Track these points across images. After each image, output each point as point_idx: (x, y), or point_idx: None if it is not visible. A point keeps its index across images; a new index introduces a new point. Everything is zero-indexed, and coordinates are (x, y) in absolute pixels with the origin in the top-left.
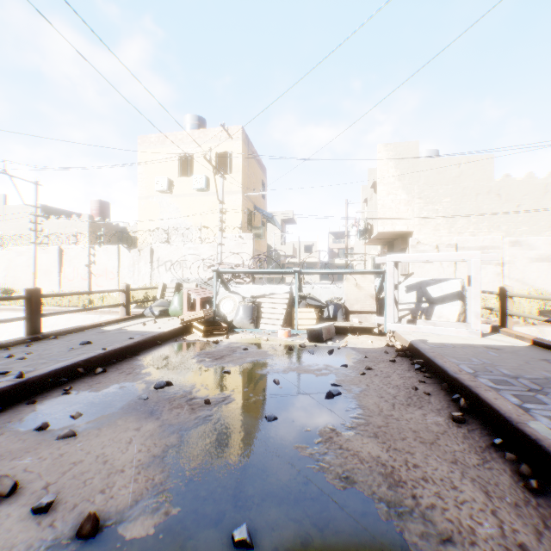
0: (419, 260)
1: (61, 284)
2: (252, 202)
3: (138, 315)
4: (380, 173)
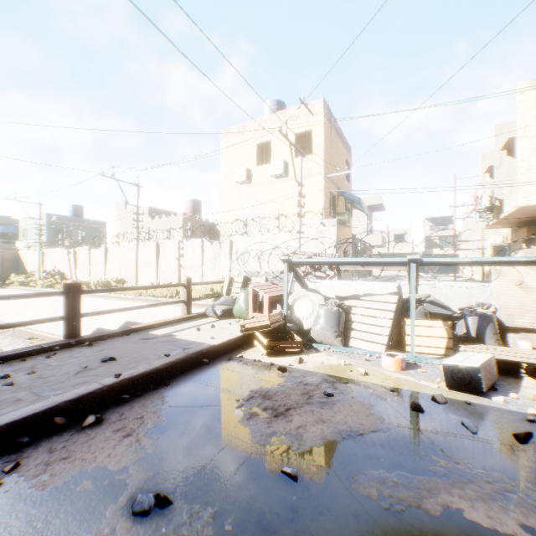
0: None
1: (157, 276)
2: (335, 185)
3: (199, 314)
4: (522, 123)
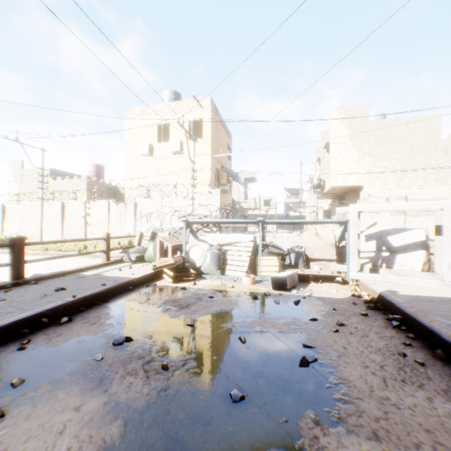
0: (385, 209)
1: (63, 232)
2: (220, 163)
3: (117, 260)
4: (333, 134)
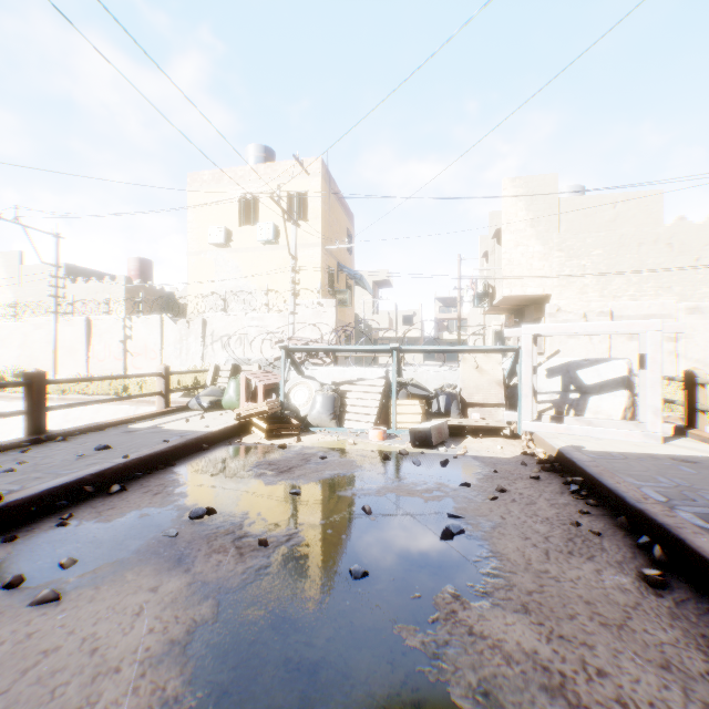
0: (569, 332)
1: (89, 366)
2: (335, 258)
3: (180, 407)
4: (506, 217)
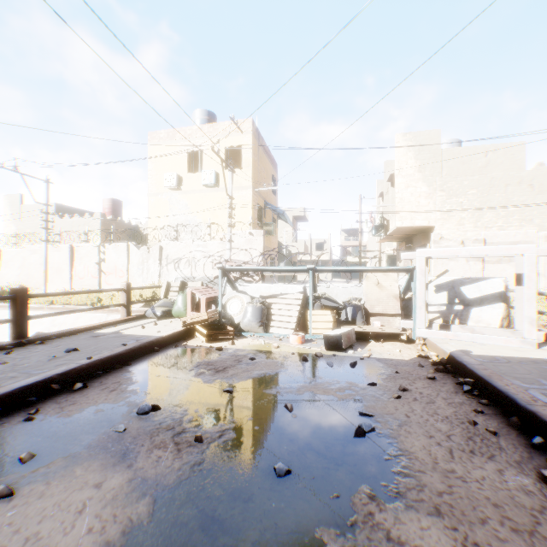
0: (457, 255)
1: (72, 282)
2: (263, 198)
3: (139, 316)
4: (399, 164)
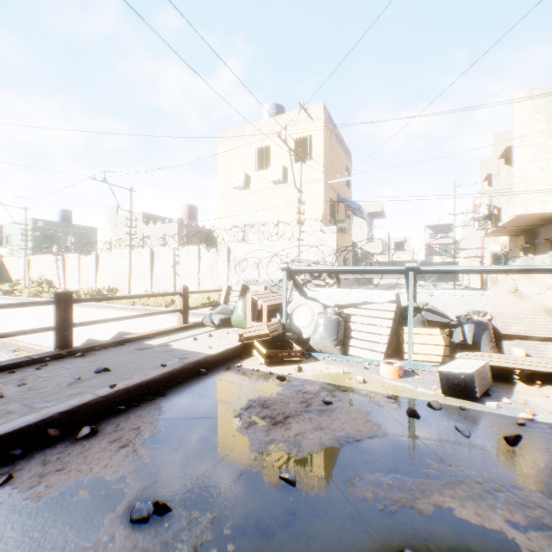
0: None
1: (152, 284)
2: (335, 192)
3: (196, 323)
4: (519, 132)
